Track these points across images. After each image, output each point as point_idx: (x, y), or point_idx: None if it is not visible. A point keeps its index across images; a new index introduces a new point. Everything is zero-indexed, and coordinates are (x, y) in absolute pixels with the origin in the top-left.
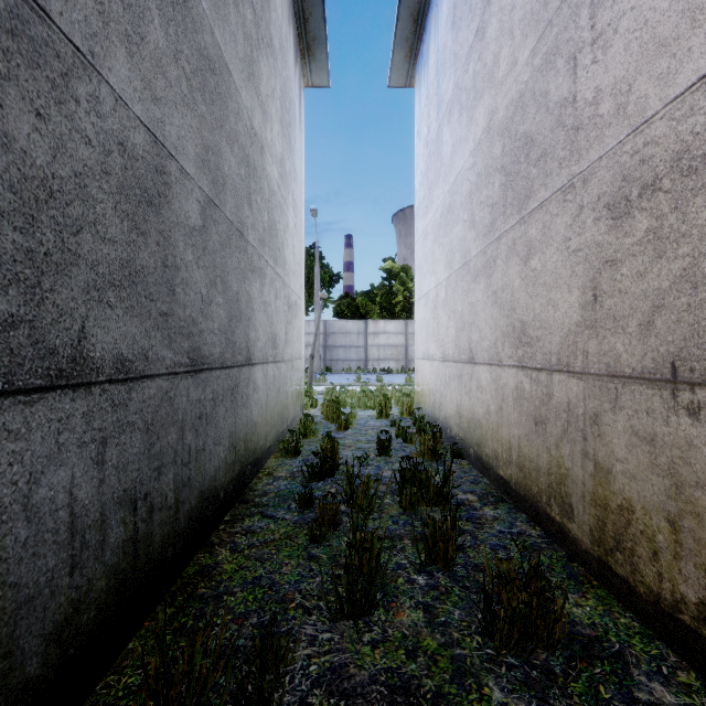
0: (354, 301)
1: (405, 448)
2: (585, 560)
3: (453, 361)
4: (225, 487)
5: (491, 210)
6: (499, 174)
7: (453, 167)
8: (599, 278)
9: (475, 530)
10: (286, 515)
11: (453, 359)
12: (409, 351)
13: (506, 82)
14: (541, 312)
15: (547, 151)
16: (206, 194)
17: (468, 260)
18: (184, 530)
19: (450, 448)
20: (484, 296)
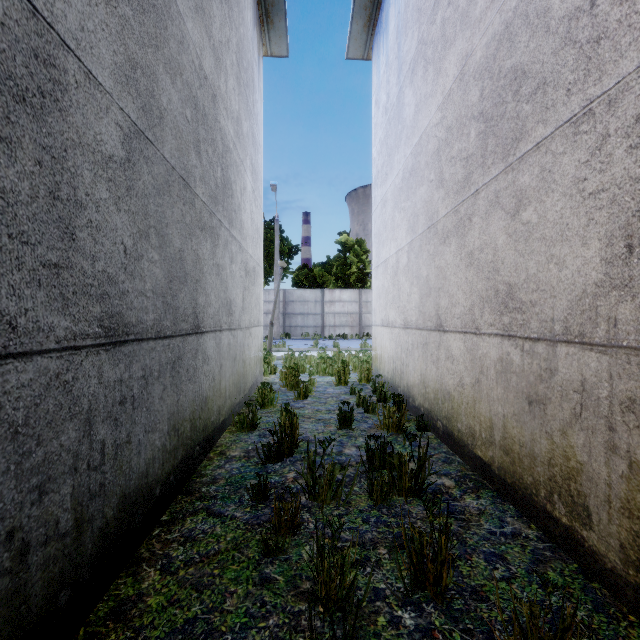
0: (312, 272)
1: (367, 419)
2: (611, 583)
3: (417, 328)
4: (163, 479)
5: (465, 163)
6: (476, 122)
7: (417, 127)
8: (638, 223)
9: (461, 530)
10: (236, 512)
11: (417, 326)
12: (363, 318)
13: (486, 16)
14: (537, 272)
15: (548, 80)
16: (133, 121)
17: (435, 222)
18: (93, 555)
19: (416, 420)
20: (456, 258)
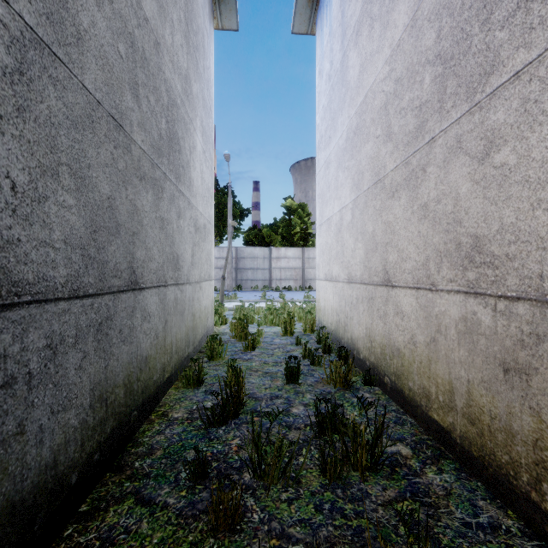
0: (260, 232)
1: (313, 372)
2: None
3: (362, 283)
4: (82, 462)
5: (418, 112)
6: (431, 66)
7: (362, 86)
8: None
9: (431, 521)
10: (169, 497)
11: (362, 280)
12: (305, 272)
13: None
14: (517, 221)
15: None
16: (29, 25)
17: (382, 177)
18: None
19: (362, 375)
20: (407, 211)
